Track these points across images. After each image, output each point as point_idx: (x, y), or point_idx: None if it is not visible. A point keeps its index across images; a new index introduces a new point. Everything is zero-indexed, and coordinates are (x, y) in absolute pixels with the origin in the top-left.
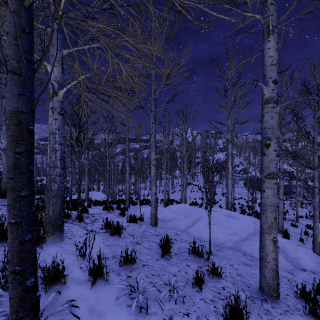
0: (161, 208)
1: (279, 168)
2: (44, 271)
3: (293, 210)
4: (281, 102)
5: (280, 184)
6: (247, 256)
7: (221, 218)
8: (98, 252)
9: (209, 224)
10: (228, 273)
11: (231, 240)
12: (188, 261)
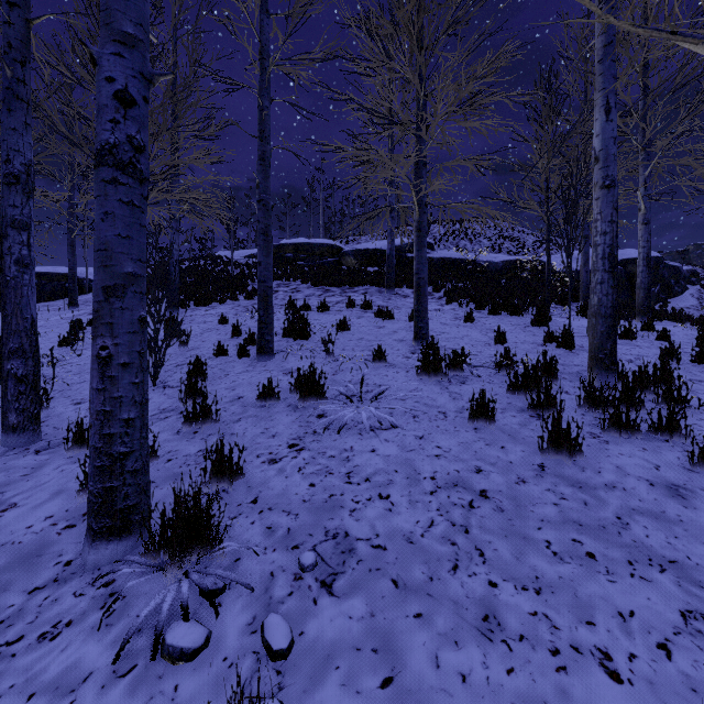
0: None
1: None
2: None
3: None
4: None
5: None
6: None
7: None
8: None
9: None
10: None
11: None
12: None
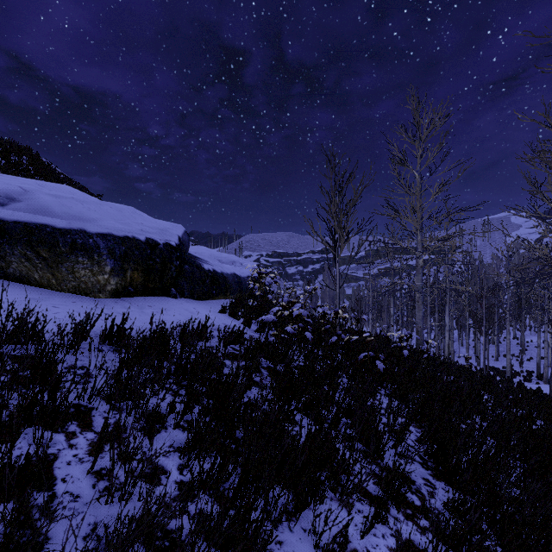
0: None
1: None
2: None
3: None
4: None
5: None
6: None
7: None
8: None
9: None
10: None
11: None
12: None
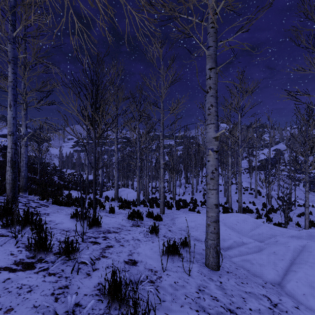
0: None
1: None
2: None
3: None
4: None
5: None
6: None
7: None
8: None
9: None
10: None
11: None
12: None
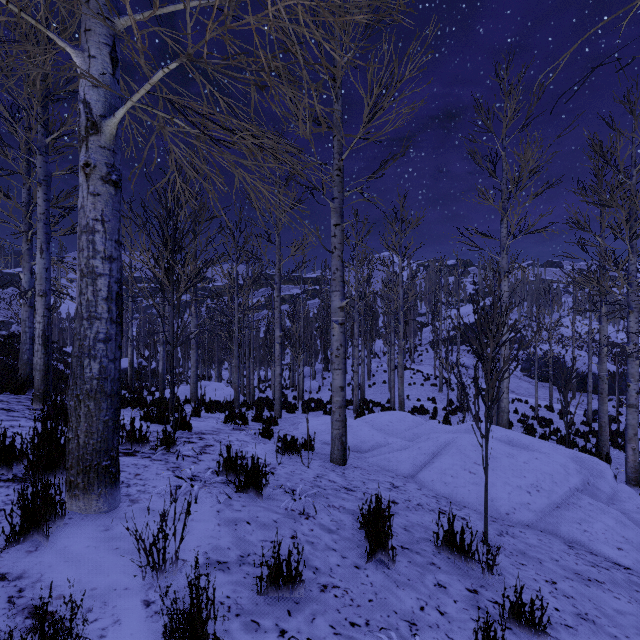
0: (351, 420)
1: (639, 332)
2: (31, 621)
3: (639, 429)
4: (633, 179)
5: (631, 371)
6: (578, 551)
7: (496, 449)
8: (191, 571)
9: (485, 470)
10: (553, 611)
11: (529, 505)
12: (437, 570)
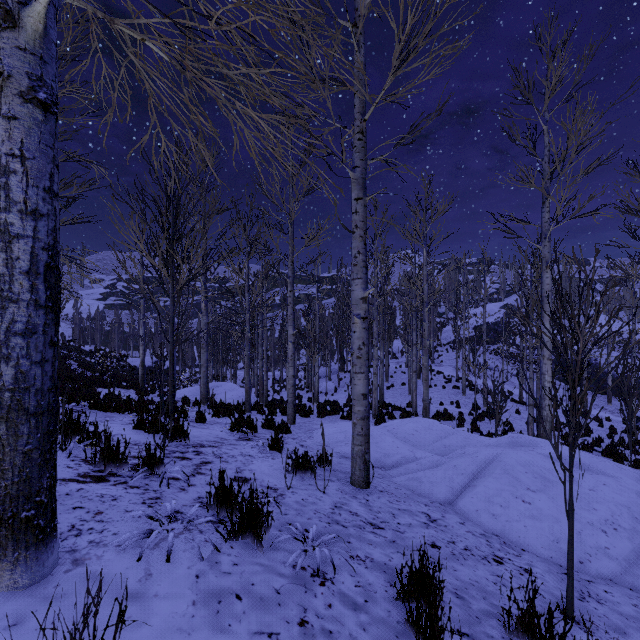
0: (371, 427)
1: None
2: None
3: None
4: None
5: None
6: None
7: (552, 471)
8: None
9: (569, 516)
10: None
11: (608, 550)
12: None
